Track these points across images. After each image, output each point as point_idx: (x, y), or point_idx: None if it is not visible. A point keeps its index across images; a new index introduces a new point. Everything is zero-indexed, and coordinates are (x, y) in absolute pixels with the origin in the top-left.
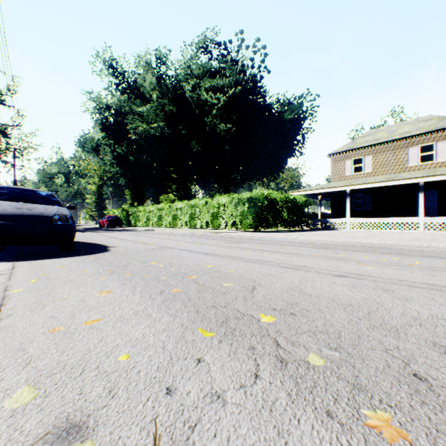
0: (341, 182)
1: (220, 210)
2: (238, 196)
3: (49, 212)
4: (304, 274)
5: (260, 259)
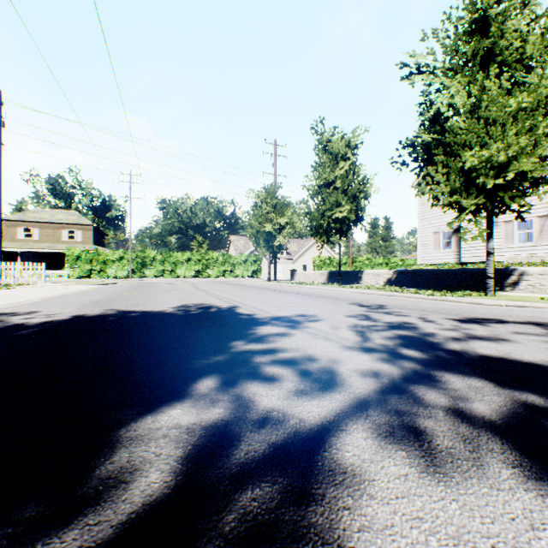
0: (15, 243)
1: None
2: None
3: None
4: None
5: None
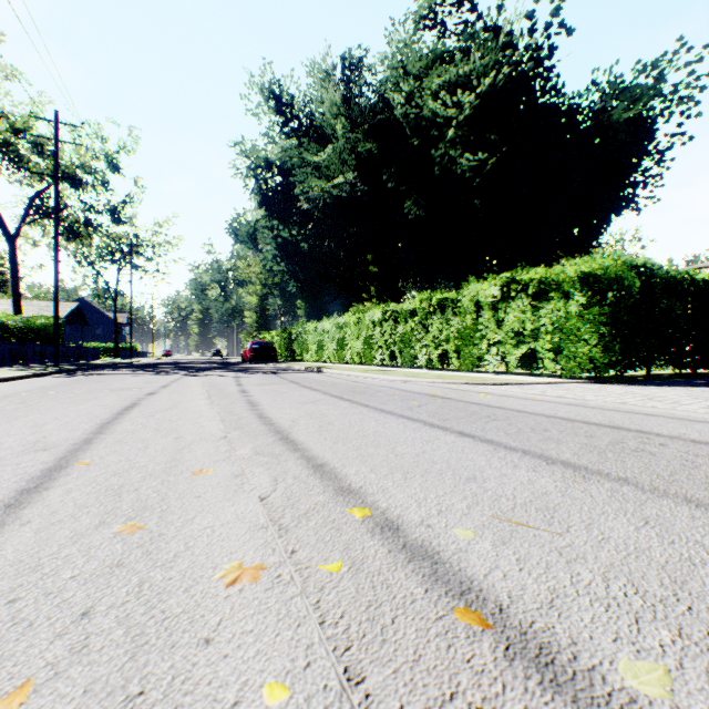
0: None
1: (482, 320)
2: (547, 274)
3: None
4: None
5: None
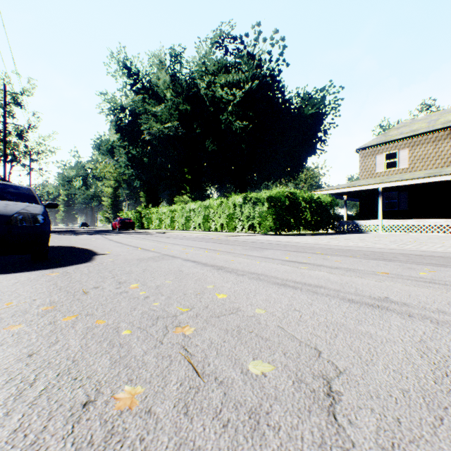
0: (372, 179)
1: (236, 211)
2: (256, 195)
3: (8, 210)
4: (409, 325)
5: (300, 280)
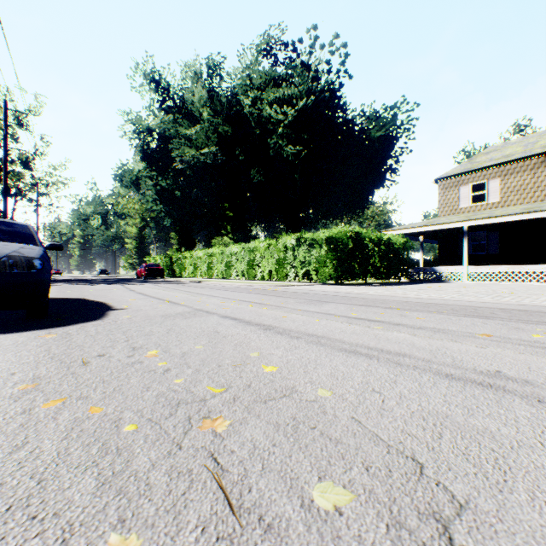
0: (455, 216)
1: (288, 255)
2: (313, 236)
3: None
4: (544, 417)
5: (375, 345)
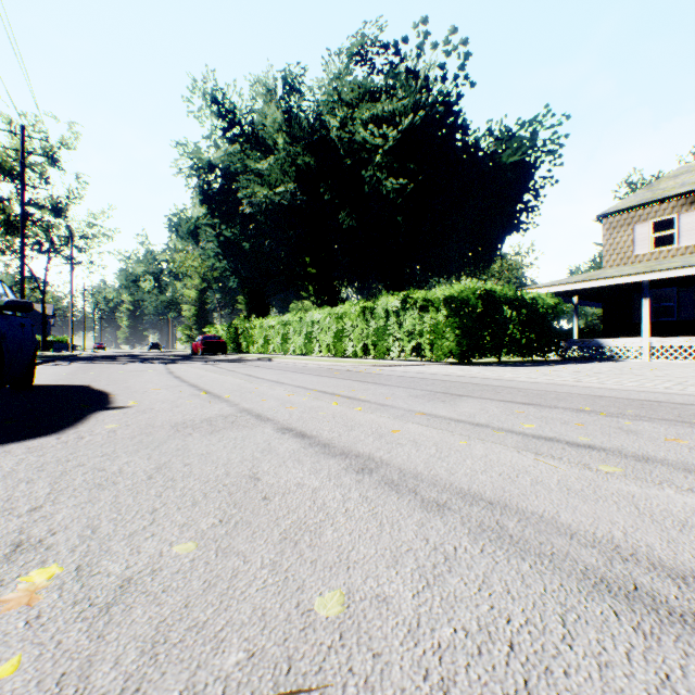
0: (628, 267)
1: (390, 323)
2: (426, 295)
3: None
4: None
5: (680, 559)
